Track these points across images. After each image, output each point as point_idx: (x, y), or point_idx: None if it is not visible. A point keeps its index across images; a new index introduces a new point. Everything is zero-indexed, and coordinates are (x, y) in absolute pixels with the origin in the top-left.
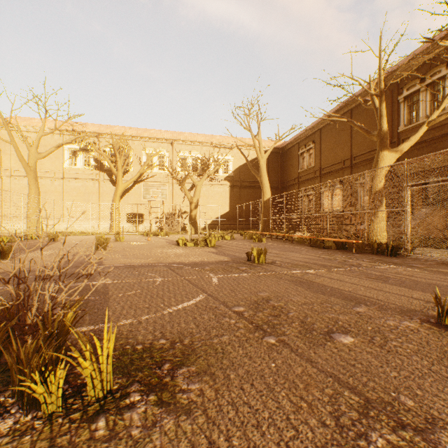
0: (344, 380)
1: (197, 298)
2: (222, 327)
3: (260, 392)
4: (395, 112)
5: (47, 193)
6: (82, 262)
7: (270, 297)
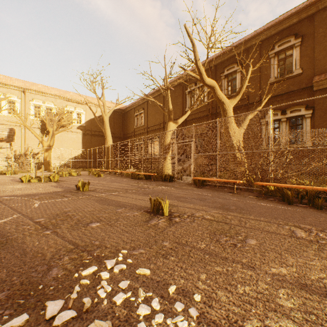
0: (74, 241)
1: (9, 218)
2: (17, 231)
3: (17, 256)
4: (185, 99)
5: None
6: None
7: (71, 210)
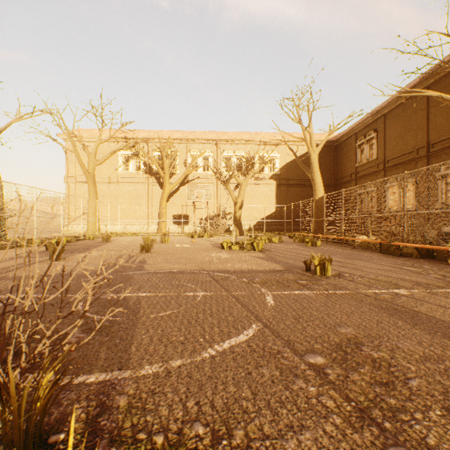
0: None
1: (248, 330)
2: (296, 403)
3: None
4: None
5: (104, 197)
6: (124, 265)
7: (359, 337)
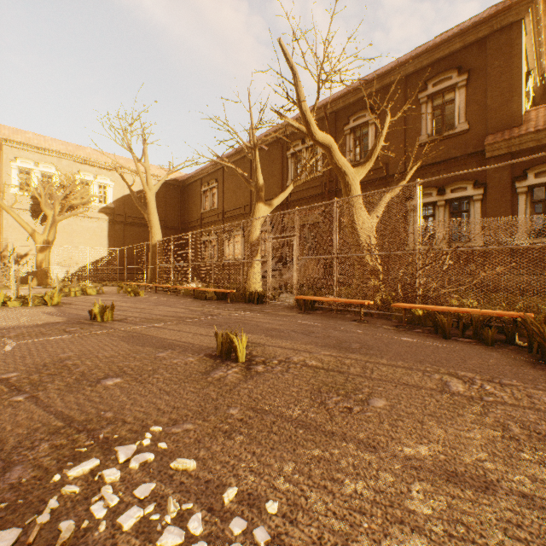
0: (67, 413)
1: None
2: None
3: None
4: (285, 166)
5: None
6: None
7: (73, 356)
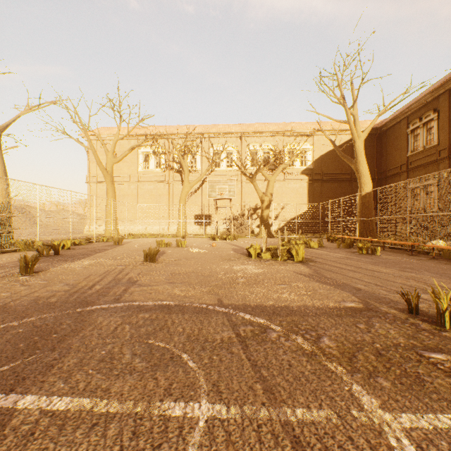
0: None
1: None
2: None
3: None
4: None
5: (124, 197)
6: (104, 288)
7: None
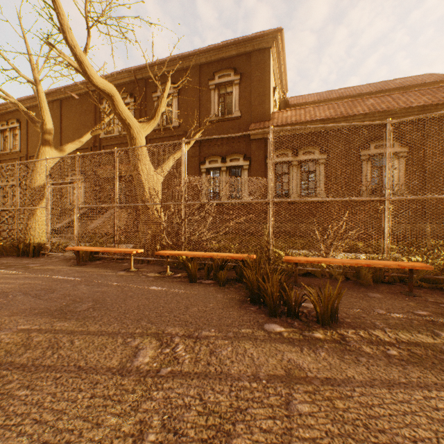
0: None
1: None
2: None
3: None
4: (99, 119)
5: None
6: None
7: None
